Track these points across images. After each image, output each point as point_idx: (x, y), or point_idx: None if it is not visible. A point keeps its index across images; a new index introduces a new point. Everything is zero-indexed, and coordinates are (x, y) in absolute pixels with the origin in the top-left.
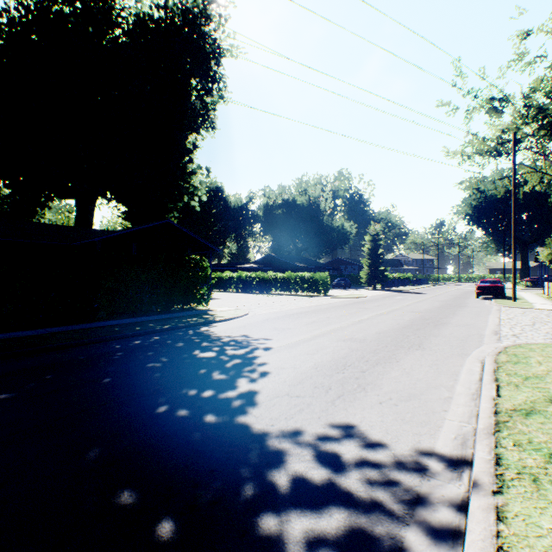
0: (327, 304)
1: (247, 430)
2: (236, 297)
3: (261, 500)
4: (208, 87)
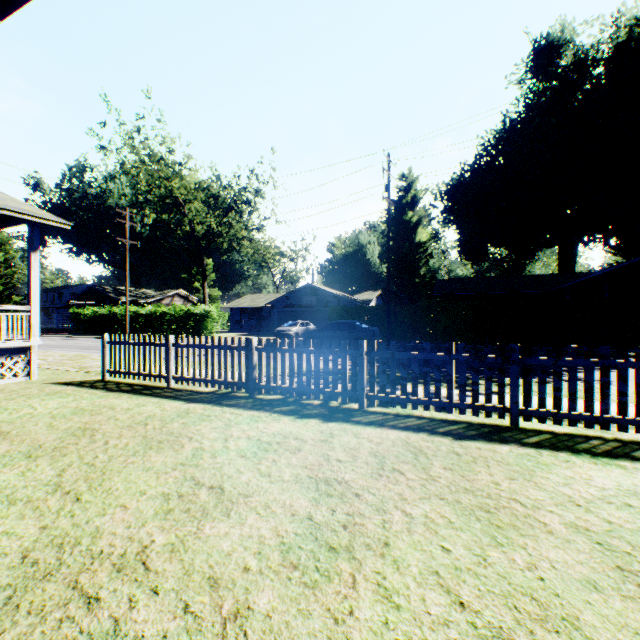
0: None
1: None
2: None
3: None
4: None
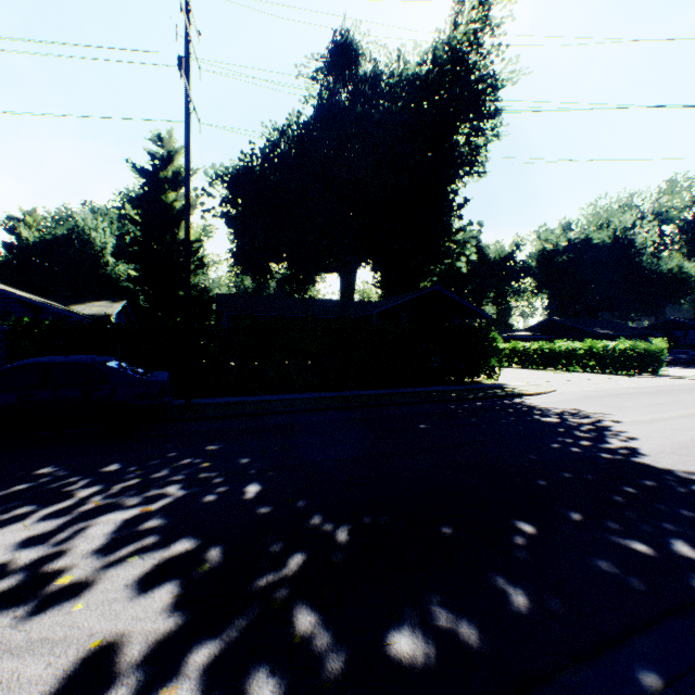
0: (667, 386)
1: (649, 465)
2: (516, 372)
3: (693, 493)
4: (481, 130)
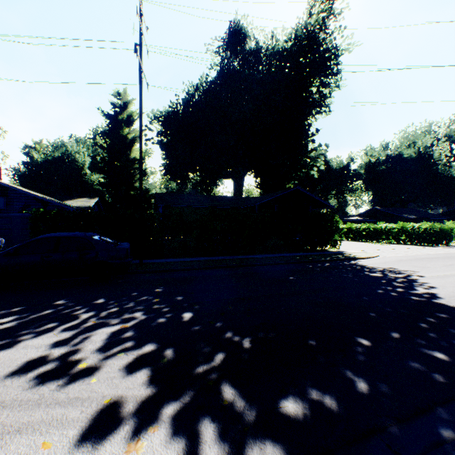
0: None
1: (444, 305)
2: (351, 244)
3: None
4: (327, 83)
